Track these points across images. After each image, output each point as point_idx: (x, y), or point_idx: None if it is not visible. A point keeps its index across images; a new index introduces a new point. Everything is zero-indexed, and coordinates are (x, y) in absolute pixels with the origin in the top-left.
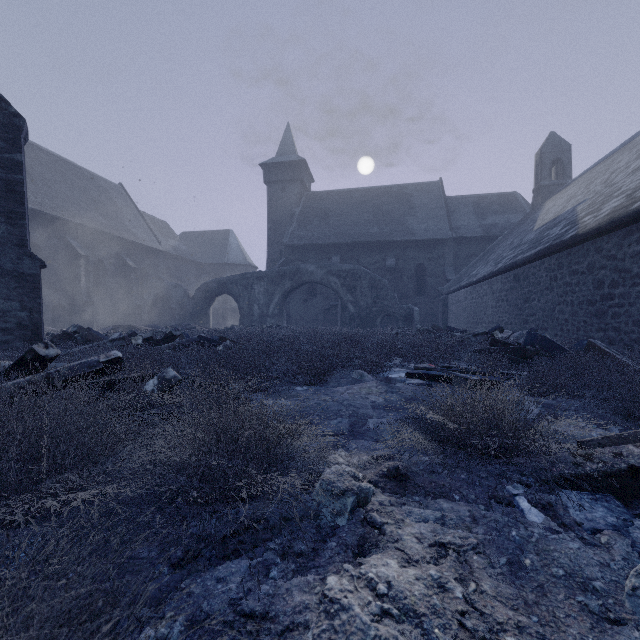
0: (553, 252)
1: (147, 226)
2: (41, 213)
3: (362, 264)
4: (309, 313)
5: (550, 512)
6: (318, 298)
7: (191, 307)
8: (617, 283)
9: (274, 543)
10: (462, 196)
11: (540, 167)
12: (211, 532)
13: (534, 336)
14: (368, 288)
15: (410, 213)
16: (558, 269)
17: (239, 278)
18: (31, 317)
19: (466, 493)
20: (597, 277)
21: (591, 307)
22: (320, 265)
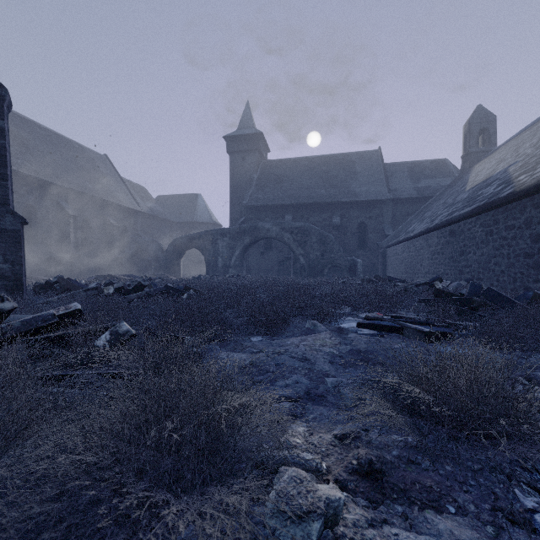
0: (489, 209)
1: (128, 190)
2: (36, 179)
3: (311, 222)
4: (265, 264)
5: None
6: (273, 251)
7: (164, 259)
8: None
9: None
10: (398, 163)
11: (468, 136)
12: None
13: (478, 287)
14: (317, 243)
15: (353, 178)
16: (494, 224)
17: (205, 234)
18: (13, 269)
19: (462, 501)
20: (535, 231)
21: (528, 259)
22: (275, 223)
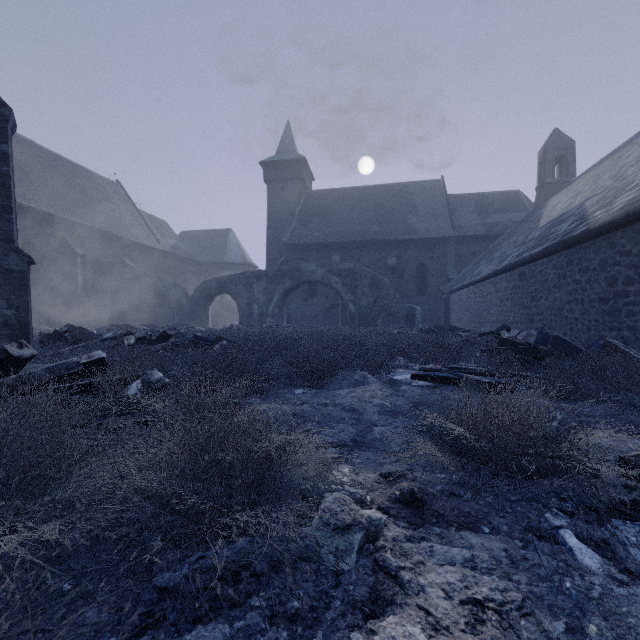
0: (562, 248)
1: (146, 225)
2: (37, 211)
3: (363, 263)
4: (309, 313)
5: (607, 552)
6: (318, 297)
7: (190, 307)
8: (632, 280)
9: (261, 598)
10: (464, 194)
11: (543, 164)
12: (180, 584)
13: (546, 335)
14: (369, 287)
15: (411, 211)
16: (567, 266)
17: (238, 277)
18: (18, 316)
19: (496, 523)
20: (610, 274)
21: (603, 305)
22: (320, 264)
